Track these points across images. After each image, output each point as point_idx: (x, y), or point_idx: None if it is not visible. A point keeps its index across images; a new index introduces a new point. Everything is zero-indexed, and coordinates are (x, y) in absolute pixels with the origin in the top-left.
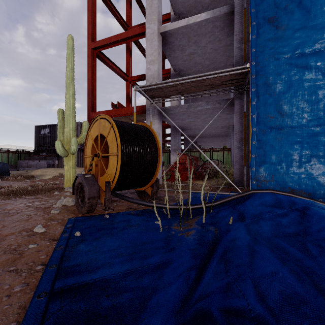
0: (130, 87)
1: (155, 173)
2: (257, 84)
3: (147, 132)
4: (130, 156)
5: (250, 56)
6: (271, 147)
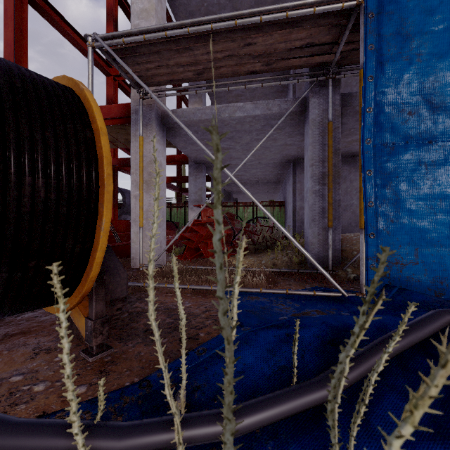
0: (115, 87)
1: (91, 258)
2: (379, 34)
3: (50, 89)
4: None
5: None
6: (412, 182)
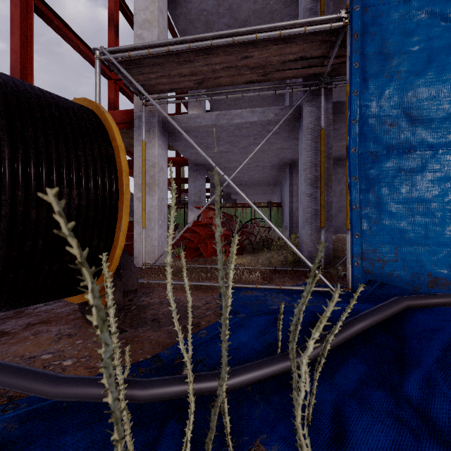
0: (116, 90)
1: (111, 254)
2: (363, 53)
3: (78, 114)
4: None
5: None
6: (393, 187)
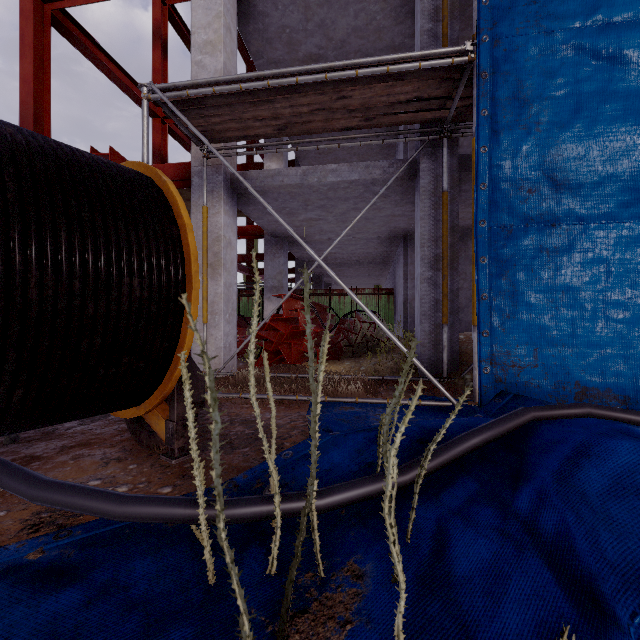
0: (163, 132)
1: (176, 356)
2: (494, 98)
3: (137, 185)
4: (2, 271)
5: (474, 21)
6: (532, 272)
